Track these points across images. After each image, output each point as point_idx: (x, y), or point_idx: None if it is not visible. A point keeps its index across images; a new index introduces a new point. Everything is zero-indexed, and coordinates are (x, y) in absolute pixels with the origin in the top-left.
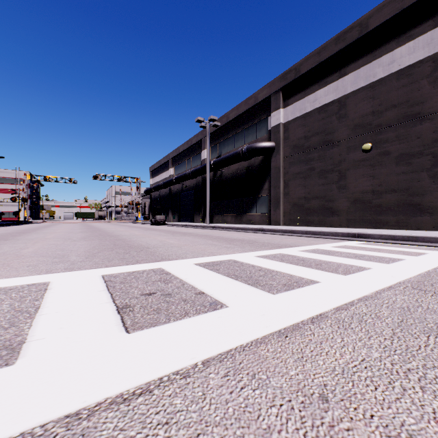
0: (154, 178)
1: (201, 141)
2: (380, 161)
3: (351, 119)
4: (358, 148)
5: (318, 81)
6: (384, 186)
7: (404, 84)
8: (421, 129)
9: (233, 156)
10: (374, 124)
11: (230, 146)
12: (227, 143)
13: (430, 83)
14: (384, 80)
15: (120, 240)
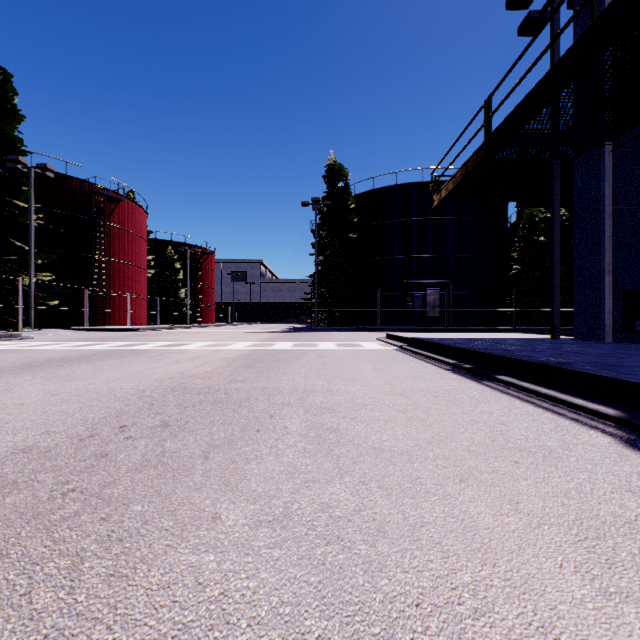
0: None
1: None
2: None
3: None
4: None
5: None
6: None
7: None
8: None
9: None
10: None
11: None
12: None
13: None
14: None
15: None
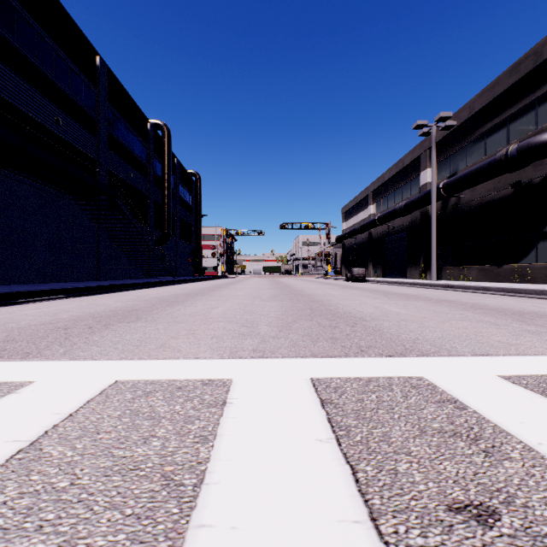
0: (347, 222)
1: (419, 158)
2: None
3: None
4: None
5: None
6: None
7: None
8: None
9: (485, 168)
10: None
11: (475, 154)
12: (469, 150)
13: None
14: None
15: (315, 302)
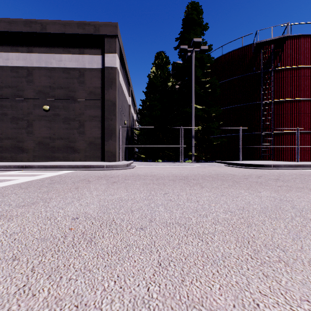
0: None
1: None
2: (55, 119)
3: (36, 85)
4: (41, 107)
5: (11, 45)
6: (57, 135)
7: (67, 77)
8: (75, 106)
9: None
10: (51, 94)
11: None
12: None
13: (78, 83)
14: (57, 69)
15: None
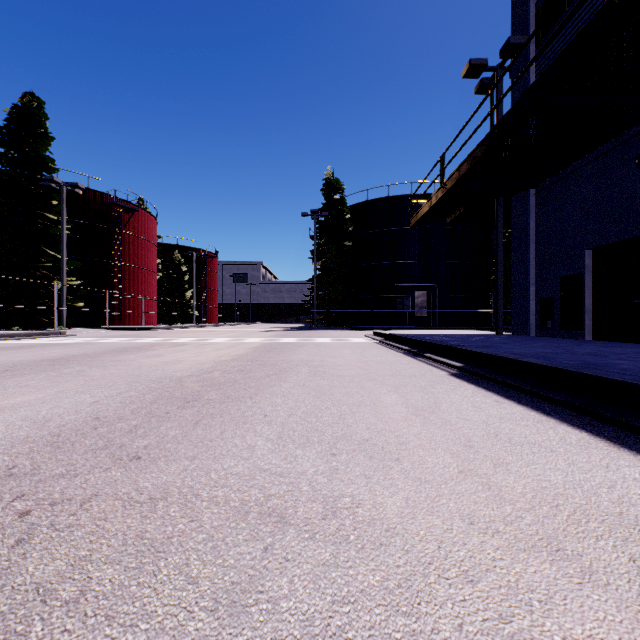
0: None
1: None
2: None
3: None
4: None
5: None
6: None
7: None
8: None
9: None
10: None
11: None
12: None
13: None
14: None
15: (69, 357)
